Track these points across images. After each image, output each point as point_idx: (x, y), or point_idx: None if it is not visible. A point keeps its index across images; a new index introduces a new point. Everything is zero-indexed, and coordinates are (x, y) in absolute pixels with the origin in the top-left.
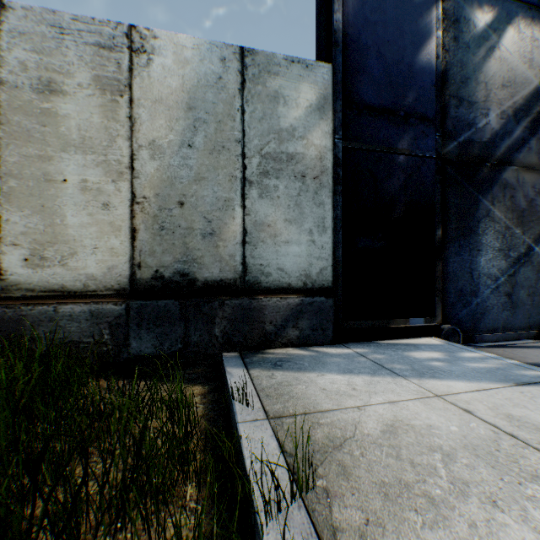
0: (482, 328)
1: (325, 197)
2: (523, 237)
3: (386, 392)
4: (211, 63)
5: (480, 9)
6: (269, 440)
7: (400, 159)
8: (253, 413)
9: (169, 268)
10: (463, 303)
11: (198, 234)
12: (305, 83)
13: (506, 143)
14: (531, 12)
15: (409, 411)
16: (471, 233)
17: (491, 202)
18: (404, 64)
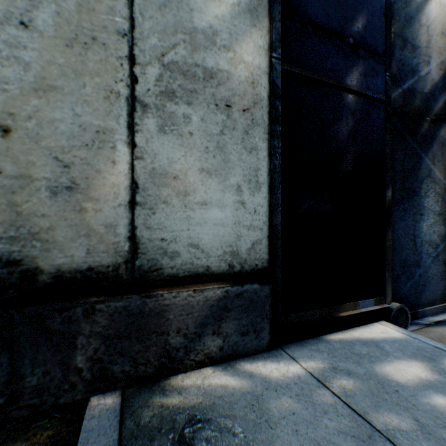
0: (422, 301)
1: (258, 140)
2: None
3: None
4: None
5: None
6: None
7: (349, 98)
8: None
9: None
10: (407, 275)
11: (43, 187)
12: None
13: (443, 98)
14: None
15: None
16: (414, 195)
17: (432, 161)
18: None
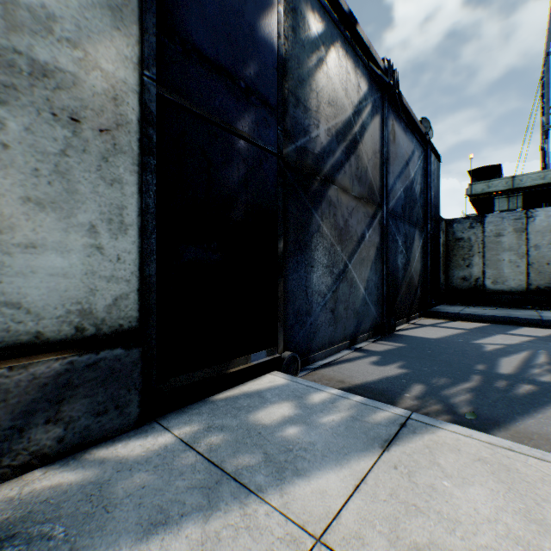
0: (314, 348)
1: (124, 171)
2: (343, 254)
3: None
4: None
5: (313, 14)
6: None
7: (240, 144)
8: None
9: None
10: (301, 324)
11: None
12: None
13: (331, 162)
14: (347, 46)
15: None
16: (307, 248)
17: (321, 218)
18: (245, 21)
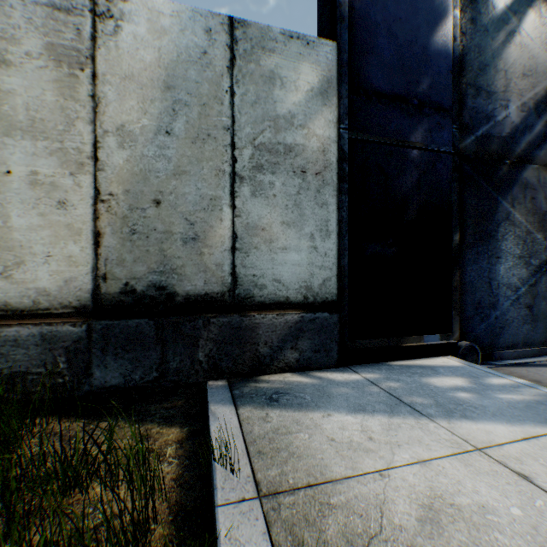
0: (501, 344)
1: (328, 197)
2: (545, 243)
3: (412, 444)
4: (194, 35)
5: None
6: (260, 542)
7: (413, 153)
8: (239, 485)
9: (142, 280)
10: (481, 316)
11: (178, 239)
12: (306, 62)
13: (527, 139)
14: None
15: (448, 477)
16: (489, 238)
17: (511, 204)
18: (418, 46)
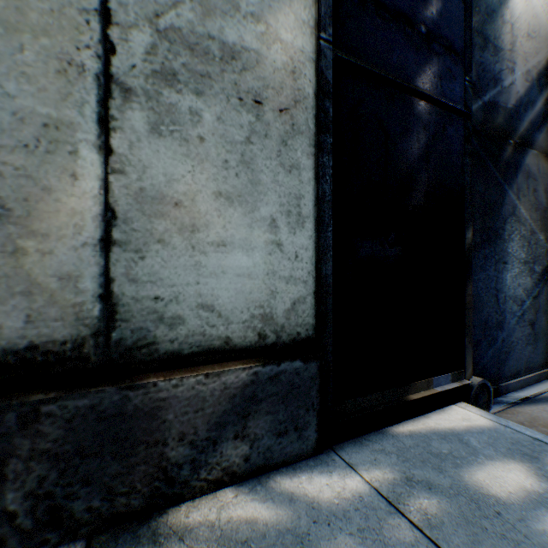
0: (506, 373)
1: (301, 155)
2: (546, 245)
3: None
4: None
5: None
6: None
7: (420, 106)
8: None
9: None
10: (488, 340)
11: None
12: None
13: (529, 117)
14: None
15: None
16: (496, 237)
17: (516, 196)
18: None
